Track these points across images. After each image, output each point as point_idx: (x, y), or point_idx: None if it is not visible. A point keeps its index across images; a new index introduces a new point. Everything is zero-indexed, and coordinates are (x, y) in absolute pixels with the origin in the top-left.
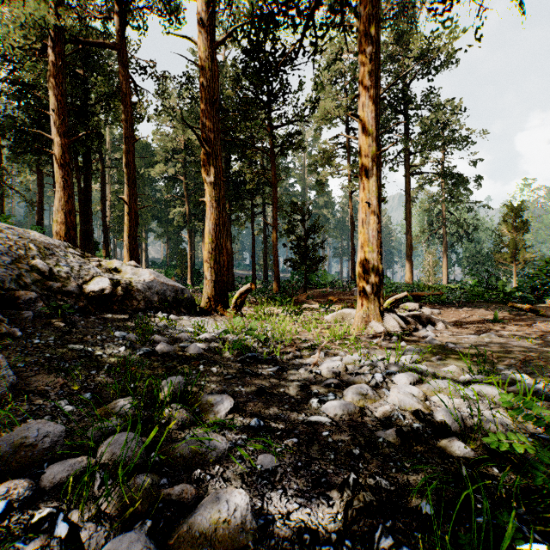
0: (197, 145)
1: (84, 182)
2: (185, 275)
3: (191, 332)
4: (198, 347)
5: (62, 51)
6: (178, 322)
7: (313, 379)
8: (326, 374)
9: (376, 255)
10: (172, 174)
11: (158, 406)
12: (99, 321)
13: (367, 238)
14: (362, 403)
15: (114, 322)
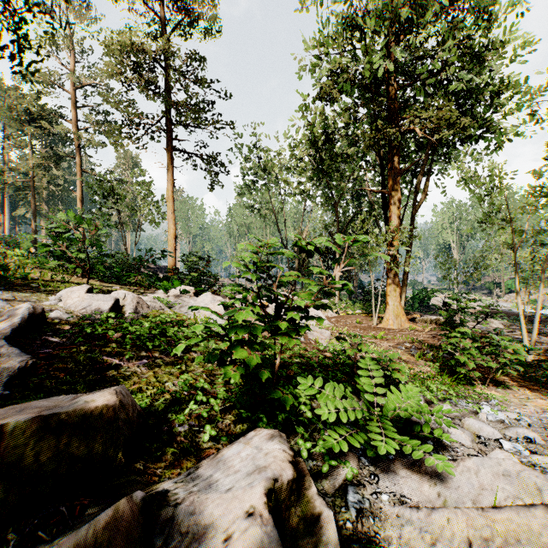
0: None
1: None
2: None
3: None
4: None
5: None
6: None
7: None
8: None
9: None
10: None
11: None
12: None
13: None
14: None
15: None
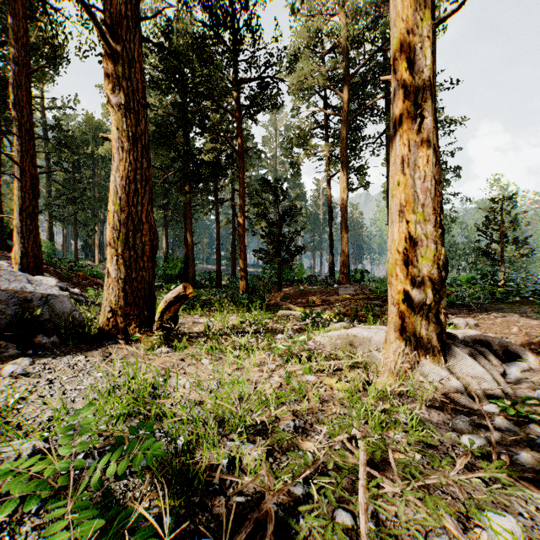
0: (151, 117)
1: None
2: None
3: None
4: None
5: None
6: None
7: None
8: None
9: (433, 228)
10: None
11: None
12: None
13: (411, 195)
14: None
15: None
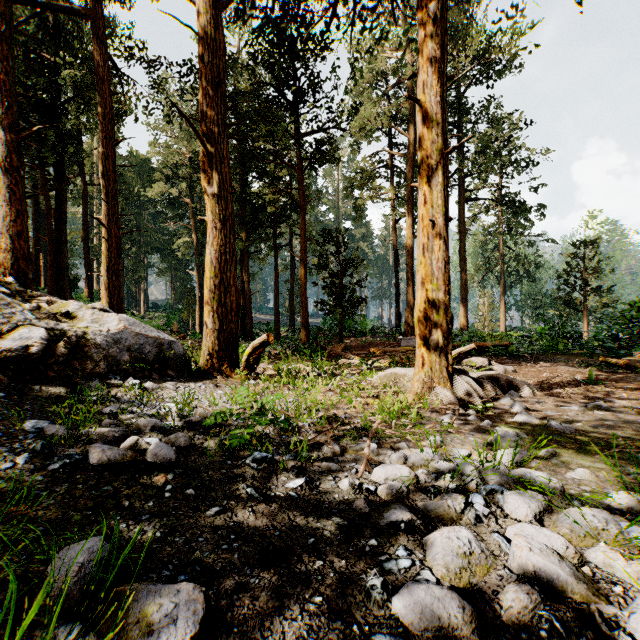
0: None
1: (56, 201)
2: (193, 320)
3: (171, 411)
4: (166, 449)
5: (8, 14)
6: (156, 394)
7: (364, 507)
8: (385, 494)
9: (443, 295)
10: (177, 197)
11: (24, 634)
12: (7, 401)
13: (430, 271)
14: (466, 578)
15: (38, 401)
